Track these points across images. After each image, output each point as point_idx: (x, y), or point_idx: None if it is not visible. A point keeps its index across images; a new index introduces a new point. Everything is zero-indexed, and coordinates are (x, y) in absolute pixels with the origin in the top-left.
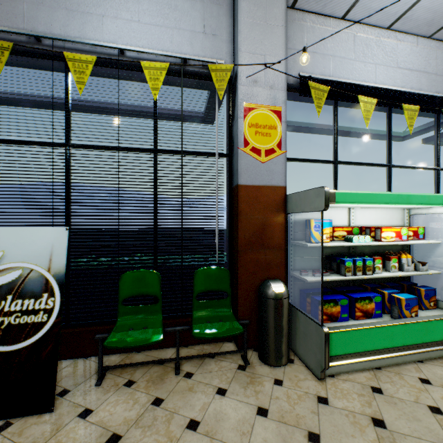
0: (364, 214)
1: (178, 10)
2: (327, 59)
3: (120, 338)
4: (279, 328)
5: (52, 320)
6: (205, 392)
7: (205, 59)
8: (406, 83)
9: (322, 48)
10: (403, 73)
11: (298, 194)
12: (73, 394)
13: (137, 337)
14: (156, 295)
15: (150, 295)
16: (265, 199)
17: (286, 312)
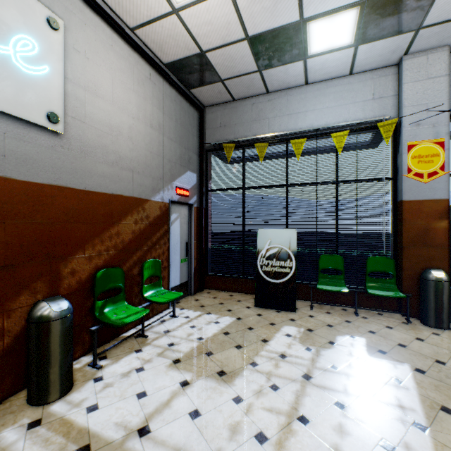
0: None
1: (353, 91)
2: None
3: (323, 287)
4: (438, 302)
5: (292, 272)
6: (377, 325)
7: (374, 119)
8: None
9: None
10: None
11: None
12: (300, 309)
13: (333, 288)
14: (341, 269)
15: (336, 269)
16: (427, 210)
17: (446, 292)
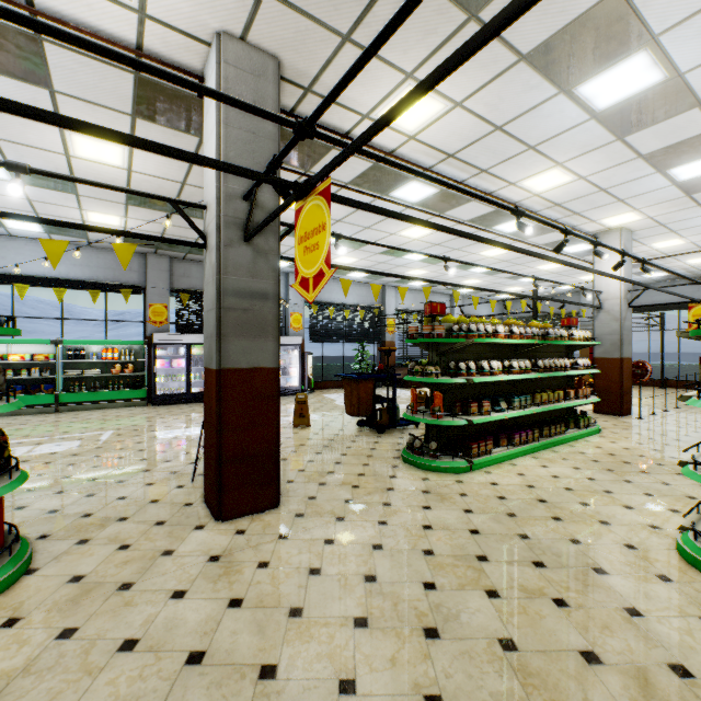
0: (22, 347)
1: None
2: (1, 259)
3: None
4: None
5: None
6: None
7: None
8: (72, 272)
9: None
10: (68, 266)
11: None
12: None
13: None
14: None
15: None
16: None
17: None
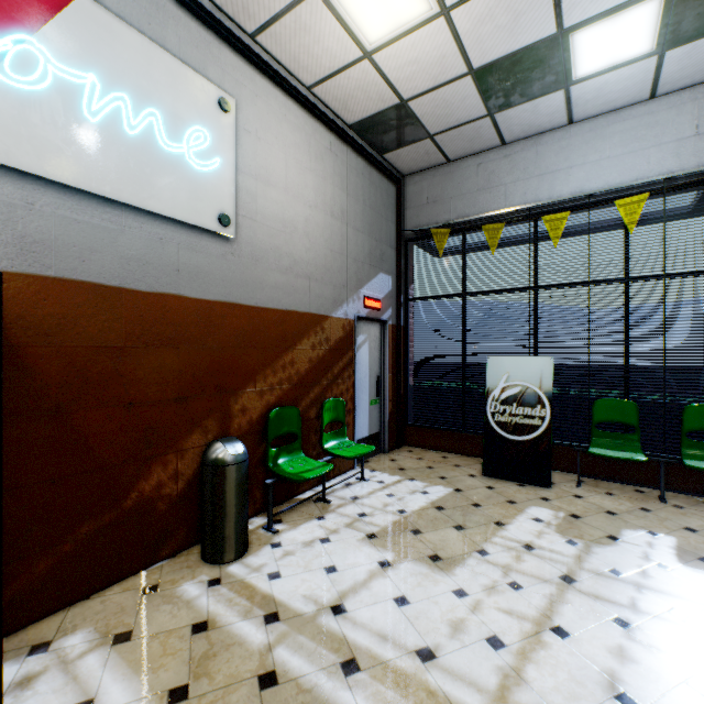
0: None
1: (657, 125)
2: None
3: (600, 451)
4: None
5: (545, 425)
6: (702, 520)
7: (699, 169)
8: None
9: None
10: None
11: None
12: (559, 485)
13: (617, 454)
14: (633, 424)
15: (625, 423)
16: None
17: None
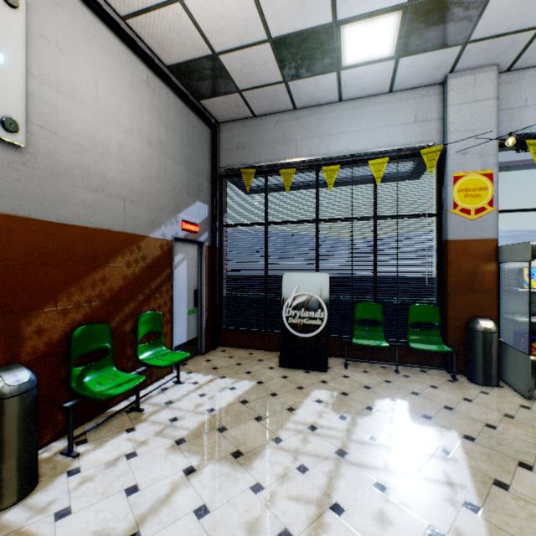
0: None
1: (393, 111)
2: None
3: (360, 341)
4: (486, 356)
5: (324, 324)
6: (421, 384)
7: (417, 145)
8: None
9: None
10: None
11: (509, 246)
12: (333, 369)
13: (371, 343)
14: (379, 320)
15: (375, 320)
16: (474, 251)
17: (495, 344)
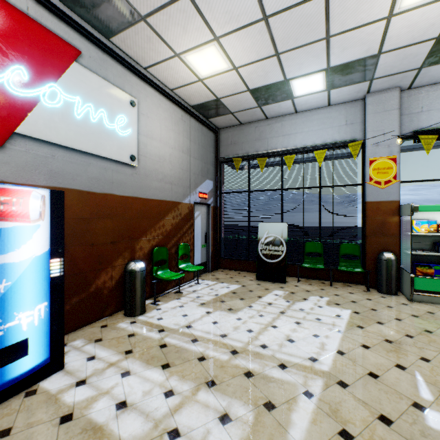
0: None
1: (331, 118)
2: None
3: (306, 265)
4: (387, 275)
5: (283, 254)
6: (343, 291)
7: (346, 140)
8: None
9: (437, 105)
10: None
11: (403, 205)
12: (289, 282)
13: (313, 266)
14: (320, 253)
15: (318, 253)
16: (384, 208)
17: (393, 268)
